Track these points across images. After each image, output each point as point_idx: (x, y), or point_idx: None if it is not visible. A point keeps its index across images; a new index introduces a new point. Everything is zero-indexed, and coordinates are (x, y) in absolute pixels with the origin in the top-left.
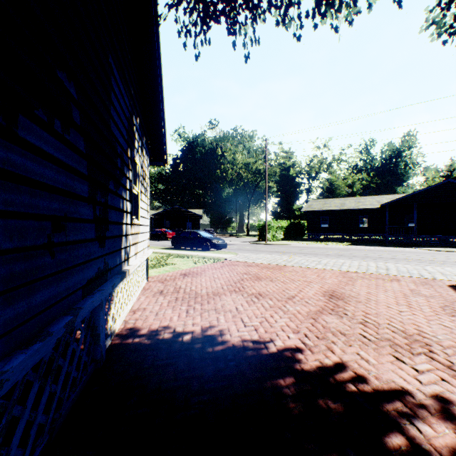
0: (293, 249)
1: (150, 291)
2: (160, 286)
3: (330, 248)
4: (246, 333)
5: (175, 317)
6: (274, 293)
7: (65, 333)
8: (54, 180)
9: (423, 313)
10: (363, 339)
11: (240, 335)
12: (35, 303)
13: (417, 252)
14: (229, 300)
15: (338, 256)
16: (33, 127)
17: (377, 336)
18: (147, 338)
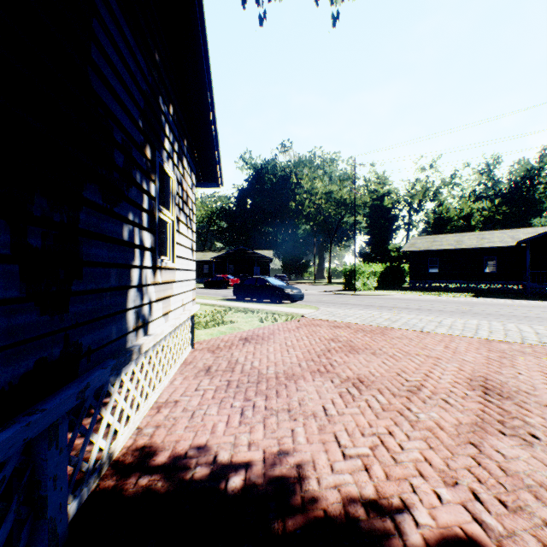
0: (393, 301)
1: (193, 366)
2: (208, 359)
3: (446, 301)
4: (348, 479)
5: (221, 425)
6: (384, 378)
7: None
8: None
9: None
10: None
11: (337, 484)
12: None
13: None
14: (311, 390)
15: (464, 314)
16: None
17: None
18: (162, 478)
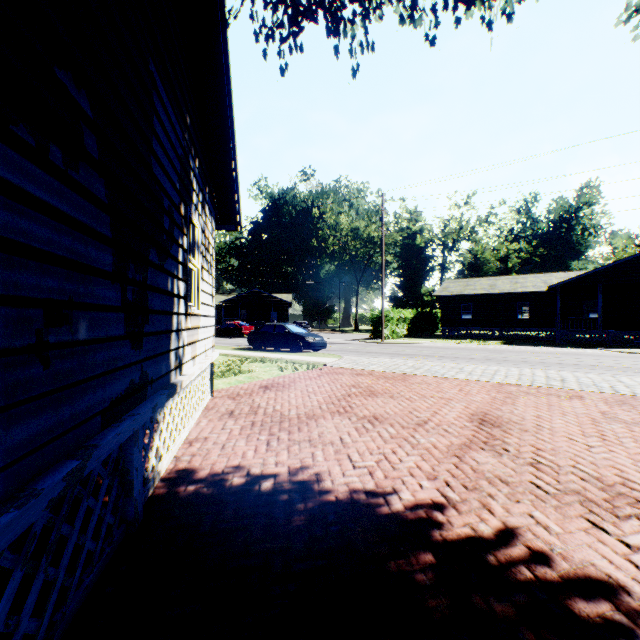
0: (421, 350)
1: (215, 411)
2: (230, 405)
3: (475, 349)
4: (355, 479)
5: (250, 452)
6: (397, 415)
7: (66, 489)
8: (49, 243)
9: (626, 450)
10: (537, 491)
11: (347, 483)
12: (11, 443)
13: (605, 355)
14: (330, 426)
15: (488, 361)
16: (8, 152)
17: (558, 486)
18: (207, 485)
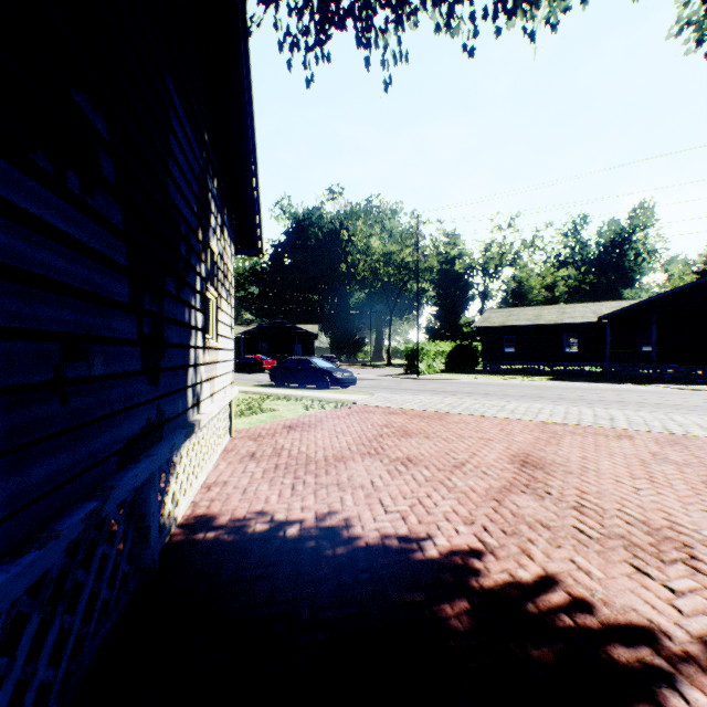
0: (460, 386)
1: (235, 453)
2: (251, 446)
3: (518, 385)
4: (387, 525)
5: (274, 496)
6: (432, 457)
7: (85, 531)
8: (67, 274)
9: (675, 492)
10: (580, 535)
11: (378, 528)
12: (30, 482)
13: (658, 392)
14: (361, 469)
15: (532, 399)
16: (27, 181)
17: (602, 531)
18: (227, 532)
